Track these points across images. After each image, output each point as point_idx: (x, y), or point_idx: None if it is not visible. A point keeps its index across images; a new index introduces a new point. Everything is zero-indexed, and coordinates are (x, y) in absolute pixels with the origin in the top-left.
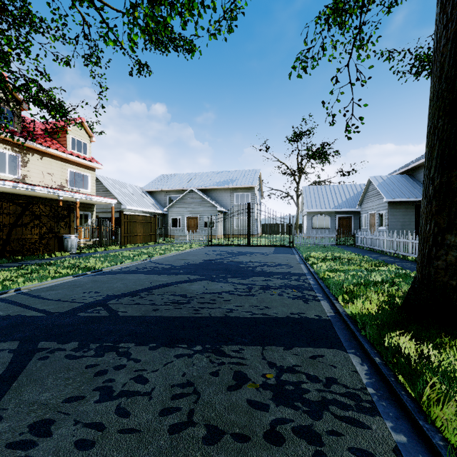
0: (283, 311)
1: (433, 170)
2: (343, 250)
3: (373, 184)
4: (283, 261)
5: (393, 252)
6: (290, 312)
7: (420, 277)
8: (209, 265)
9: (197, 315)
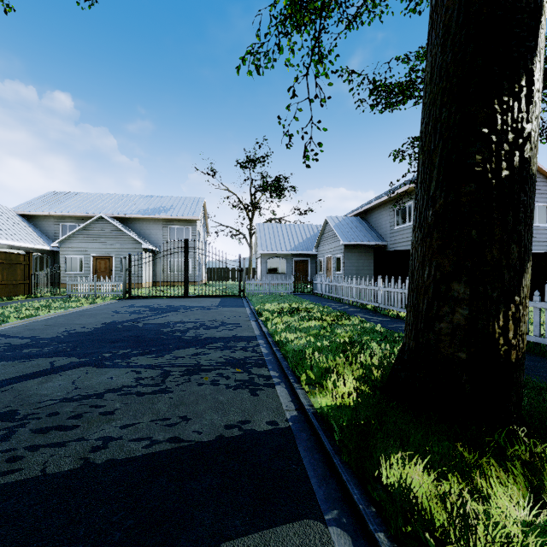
0: (212, 424)
1: (434, 185)
2: (301, 300)
3: (329, 225)
4: (229, 318)
5: (352, 300)
6: (226, 423)
7: (414, 346)
8: (109, 332)
9: (5, 478)
